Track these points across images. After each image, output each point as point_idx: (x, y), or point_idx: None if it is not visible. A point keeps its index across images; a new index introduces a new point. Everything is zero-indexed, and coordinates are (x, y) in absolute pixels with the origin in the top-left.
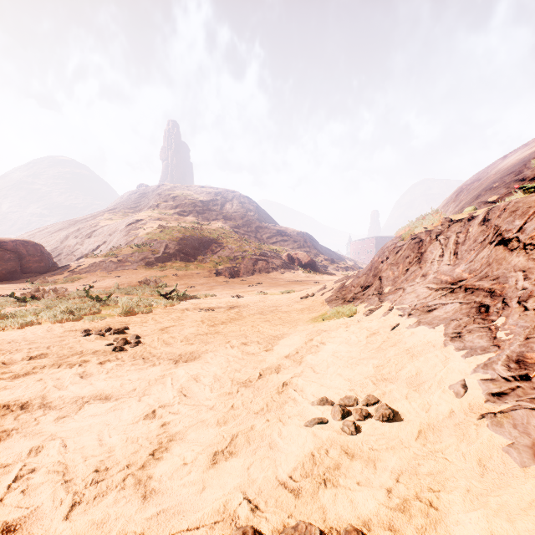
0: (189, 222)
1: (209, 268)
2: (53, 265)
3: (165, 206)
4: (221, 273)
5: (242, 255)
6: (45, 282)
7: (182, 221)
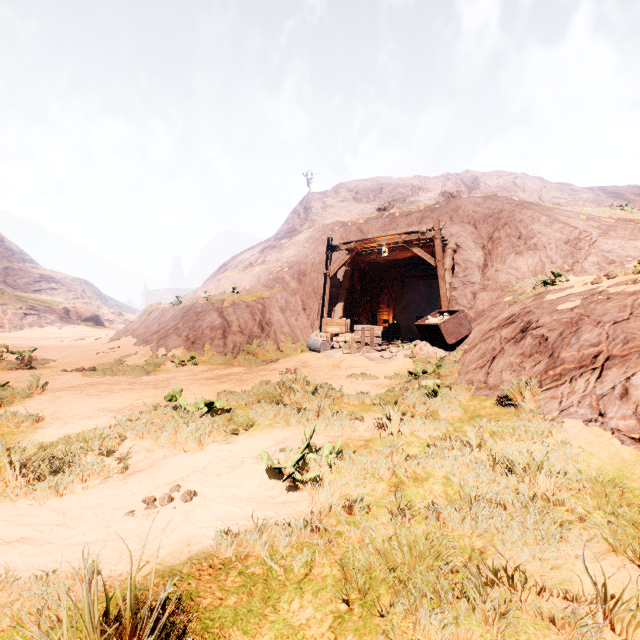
0: None
1: None
2: None
3: None
4: None
5: (3, 308)
6: None
7: None
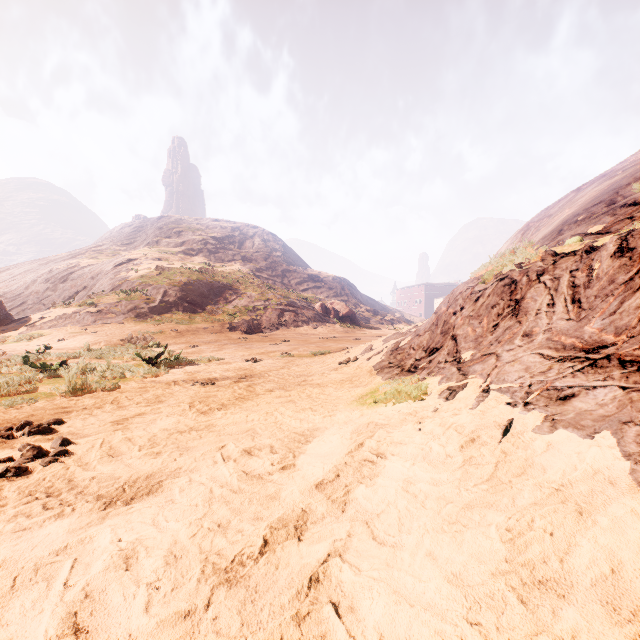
0: (197, 263)
1: (221, 321)
2: (5, 317)
3: (167, 242)
4: (236, 328)
5: (265, 305)
6: None
7: (189, 262)
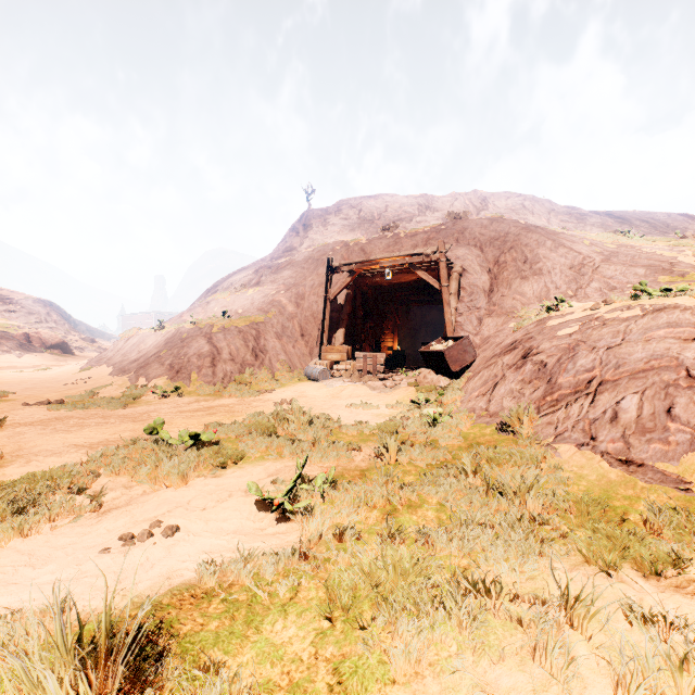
0: None
1: None
2: None
3: None
4: None
5: None
6: None
7: None
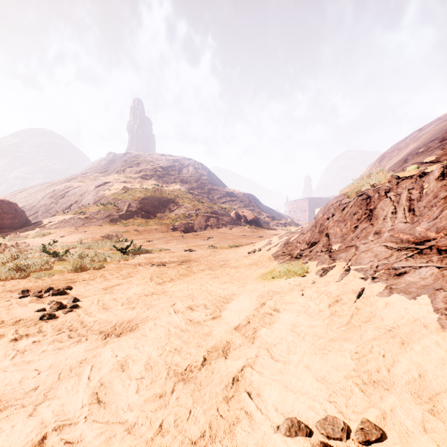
0: (150, 185)
1: (167, 224)
2: (26, 221)
3: (130, 170)
4: (177, 229)
5: (196, 213)
6: (16, 237)
7: (145, 184)
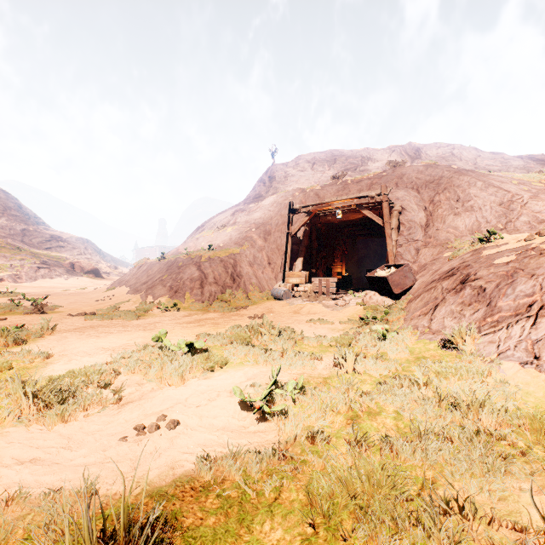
0: None
1: None
2: None
3: None
4: (3, 280)
5: (21, 263)
6: None
7: None
